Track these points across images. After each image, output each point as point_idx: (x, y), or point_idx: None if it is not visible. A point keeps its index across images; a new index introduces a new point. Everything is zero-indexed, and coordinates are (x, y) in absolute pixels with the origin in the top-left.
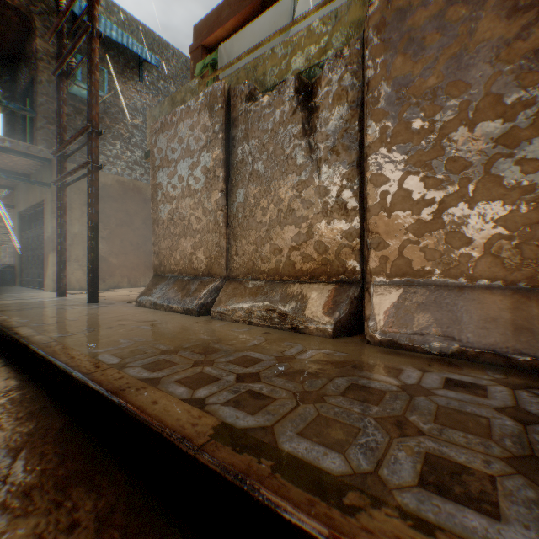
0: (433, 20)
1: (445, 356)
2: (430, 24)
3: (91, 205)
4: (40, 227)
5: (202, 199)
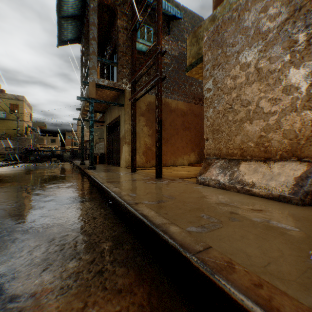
0: None
1: None
2: None
3: (157, 107)
4: (117, 131)
5: (281, 77)
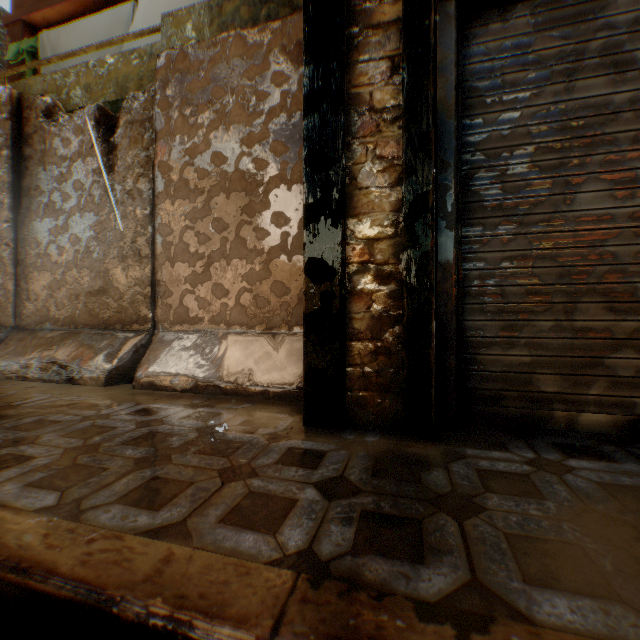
0: (204, 92)
1: (187, 392)
2: (202, 95)
3: None
4: None
5: None
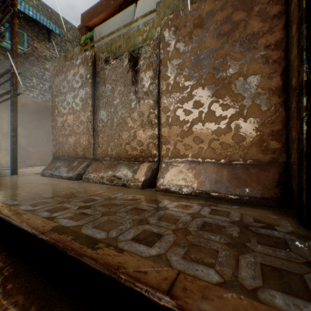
0: (188, 34)
1: (188, 195)
2: (187, 36)
3: (13, 117)
4: None
5: (80, 115)
